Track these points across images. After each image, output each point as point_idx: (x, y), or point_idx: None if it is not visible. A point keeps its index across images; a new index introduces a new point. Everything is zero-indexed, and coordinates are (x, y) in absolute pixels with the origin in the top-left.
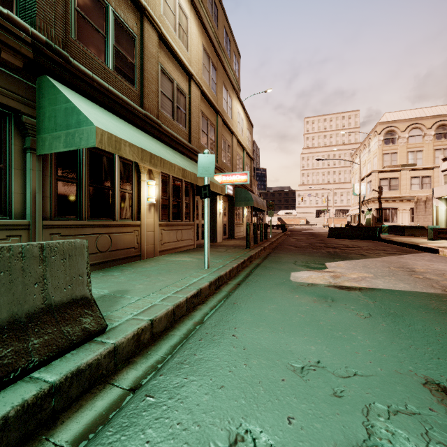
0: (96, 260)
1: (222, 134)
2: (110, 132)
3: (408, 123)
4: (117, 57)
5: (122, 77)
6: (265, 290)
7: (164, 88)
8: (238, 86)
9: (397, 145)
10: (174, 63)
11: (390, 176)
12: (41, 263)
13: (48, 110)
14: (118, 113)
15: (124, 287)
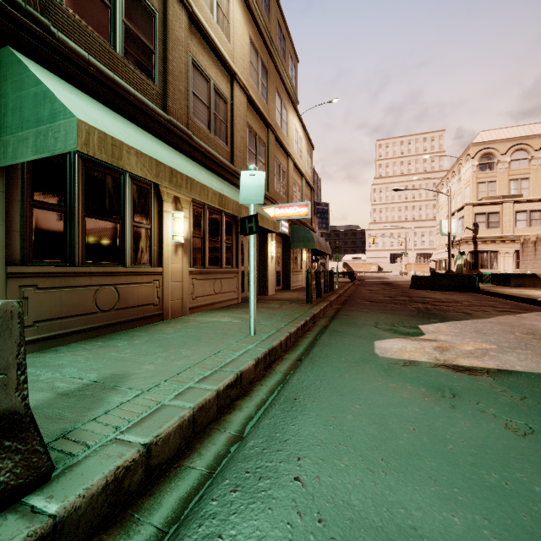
0: (95, 323)
1: (275, 155)
2: (104, 130)
3: (510, 143)
4: (128, 38)
5: (136, 67)
6: (340, 374)
7: (197, 88)
8: (295, 97)
9: (496, 172)
10: (211, 56)
11: (488, 210)
12: None
13: (11, 99)
14: (128, 115)
15: (124, 368)
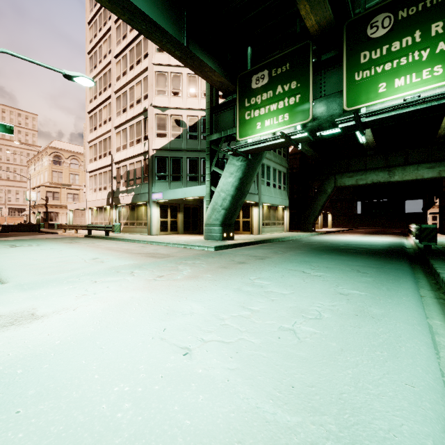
0: None
1: None
2: None
3: (70, 154)
4: None
5: None
6: None
7: None
8: None
9: (63, 167)
10: None
11: (54, 190)
12: None
13: None
14: None
15: None
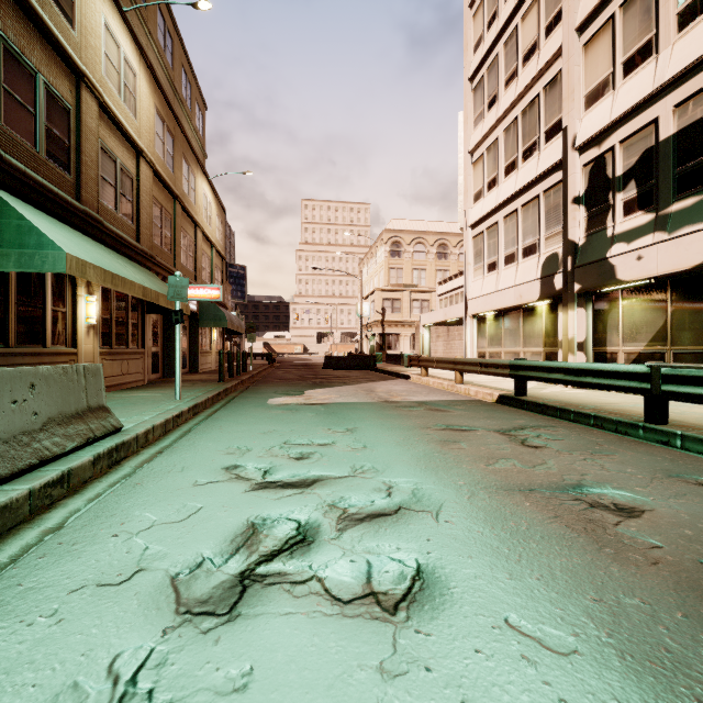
0: None
1: (182, 226)
2: (77, 256)
3: (413, 236)
4: (48, 138)
5: (54, 163)
6: (243, 410)
7: (105, 171)
8: (203, 151)
9: (403, 260)
10: (118, 135)
11: (393, 296)
12: (84, 378)
13: None
14: (53, 213)
15: None
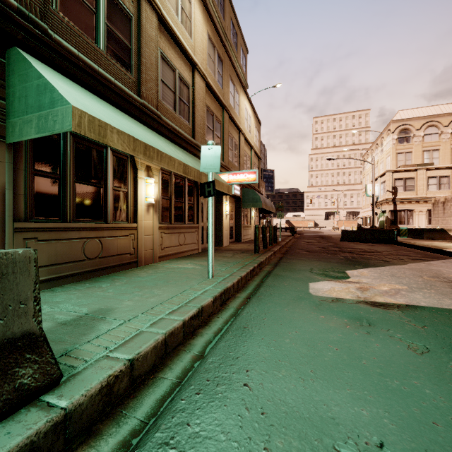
0: (83, 269)
1: (229, 131)
2: (92, 114)
3: (423, 120)
4: (110, 37)
5: (116, 61)
6: (281, 308)
7: (165, 76)
8: (245, 82)
9: (412, 144)
10: (177, 50)
11: (405, 176)
12: None
13: (18, 89)
14: (110, 100)
15: (109, 304)
